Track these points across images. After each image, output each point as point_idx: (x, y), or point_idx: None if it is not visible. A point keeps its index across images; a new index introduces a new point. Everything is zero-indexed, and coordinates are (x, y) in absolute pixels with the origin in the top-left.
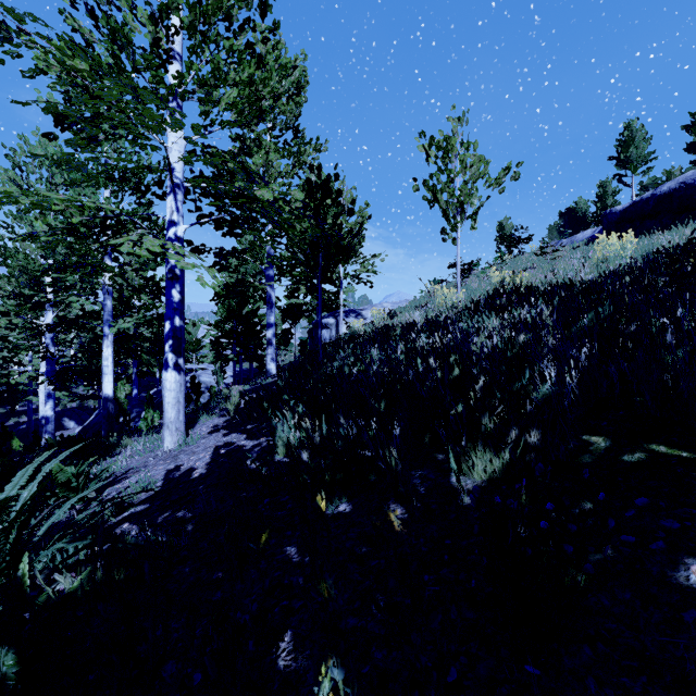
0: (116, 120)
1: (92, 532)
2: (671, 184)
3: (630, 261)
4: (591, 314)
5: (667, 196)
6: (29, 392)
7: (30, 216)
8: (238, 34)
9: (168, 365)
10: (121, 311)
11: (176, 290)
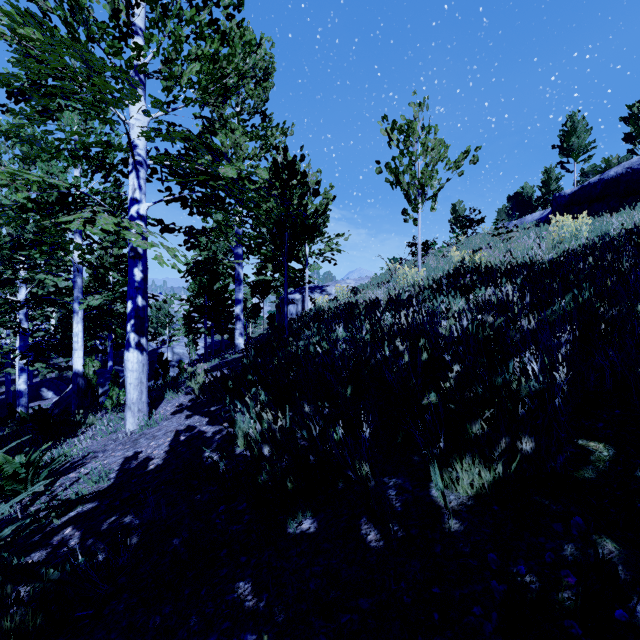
0: (65, 88)
1: None
2: (617, 169)
3: (586, 242)
4: (567, 298)
5: (614, 180)
6: (8, 364)
7: None
8: (201, 8)
9: (129, 346)
10: (92, 288)
11: (139, 269)
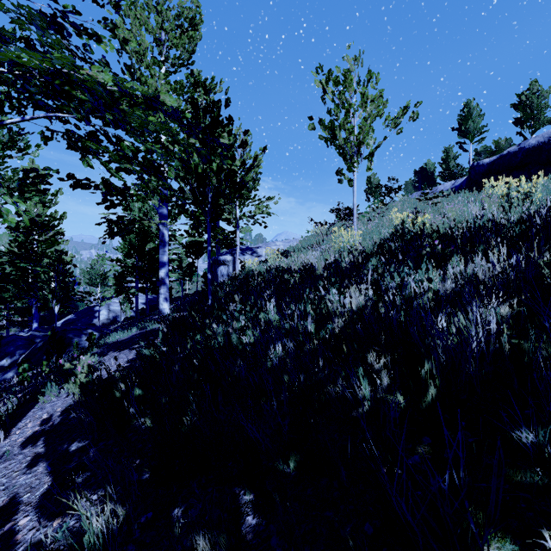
0: None
1: None
2: (537, 139)
3: (546, 204)
4: None
5: (536, 149)
6: None
7: None
8: None
9: None
10: None
11: None
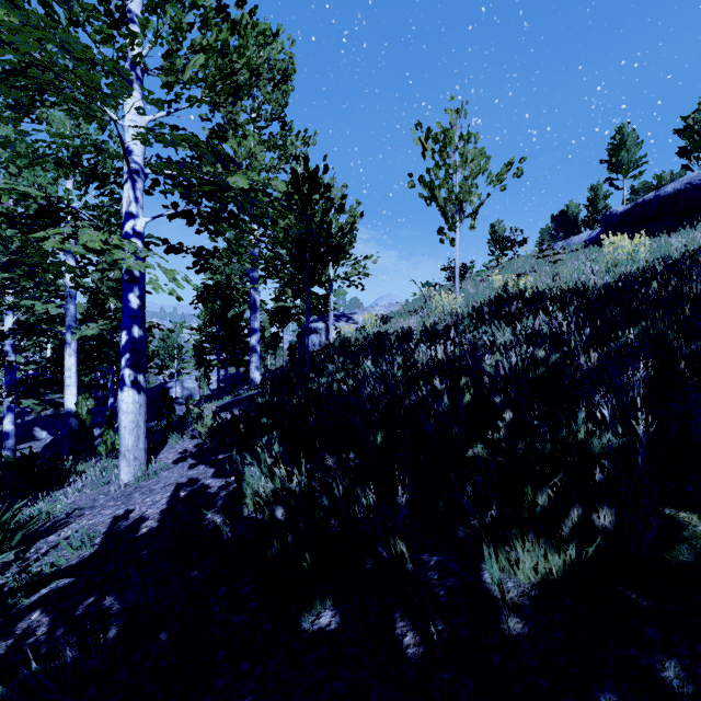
0: (38, 77)
1: None
2: (675, 185)
3: (645, 265)
4: (636, 330)
5: (671, 197)
6: None
7: None
8: None
9: (124, 383)
10: (88, 315)
11: (135, 295)
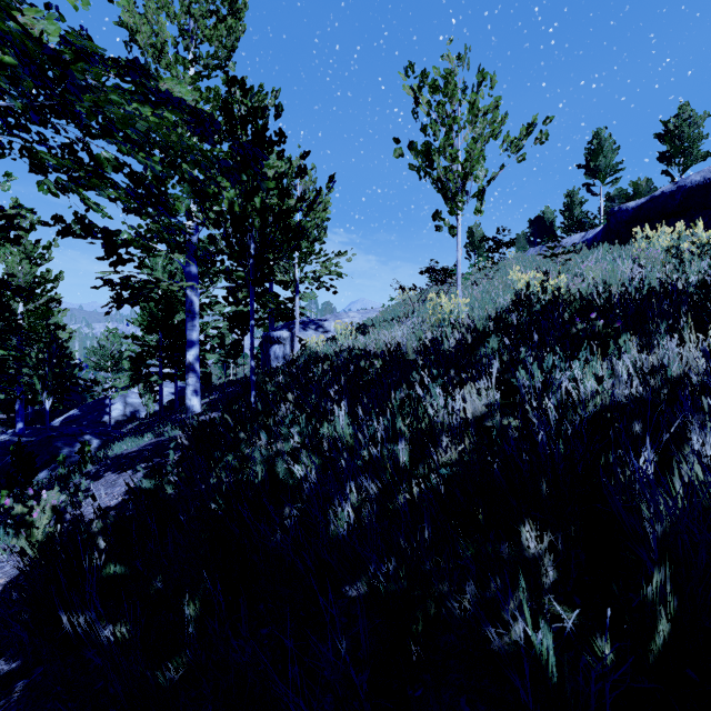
0: None
1: None
2: (701, 174)
3: None
4: None
5: (701, 187)
6: None
7: None
8: None
9: None
10: None
11: None
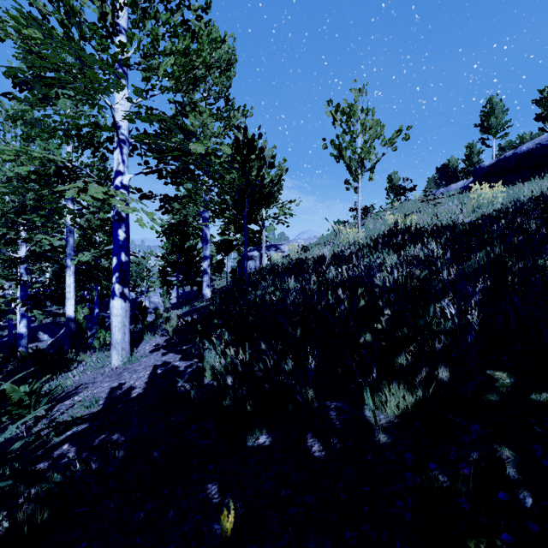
0: (62, 79)
1: (13, 475)
2: (529, 145)
3: (501, 207)
4: (481, 254)
5: (526, 154)
6: (10, 311)
7: (3, 167)
8: (175, 11)
9: (115, 295)
10: (82, 246)
11: (122, 230)
